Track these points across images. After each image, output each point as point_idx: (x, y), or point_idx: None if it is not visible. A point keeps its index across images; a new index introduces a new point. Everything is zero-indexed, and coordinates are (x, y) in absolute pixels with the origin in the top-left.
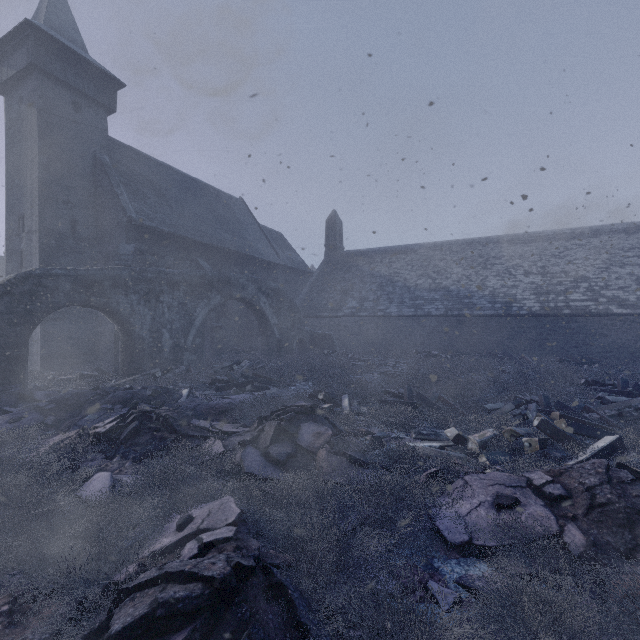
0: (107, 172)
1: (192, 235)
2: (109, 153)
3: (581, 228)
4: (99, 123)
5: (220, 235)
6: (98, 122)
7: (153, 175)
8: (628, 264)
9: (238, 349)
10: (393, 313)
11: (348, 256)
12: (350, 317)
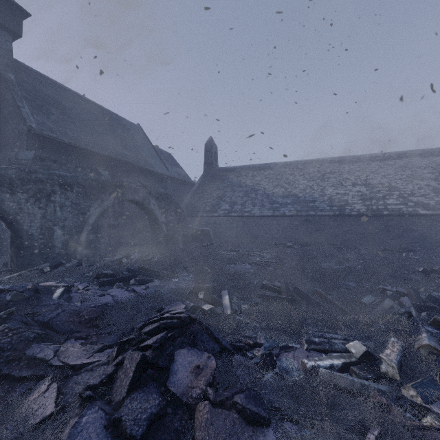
0: (10, 87)
1: (92, 147)
2: (15, 73)
3: (389, 153)
4: (4, 44)
5: (118, 150)
6: (2, 43)
7: (59, 97)
8: (425, 178)
9: (134, 242)
10: (256, 214)
11: (221, 171)
12: (223, 217)
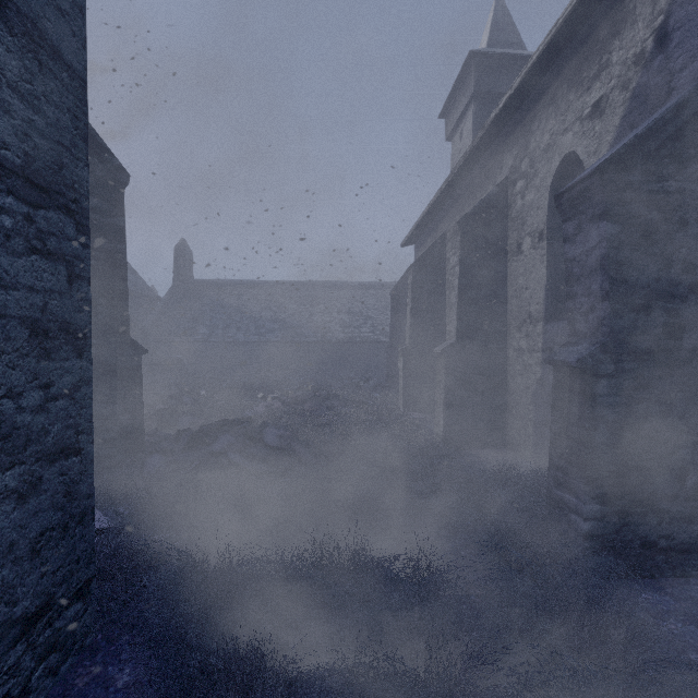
0: None
1: None
2: None
3: (374, 282)
4: None
5: None
6: None
7: None
8: None
9: None
10: (241, 339)
11: (198, 285)
12: (201, 343)
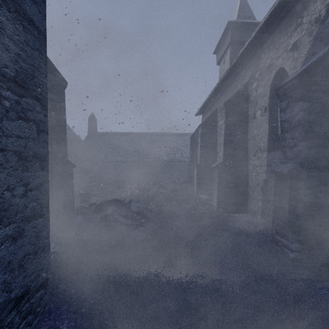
0: None
1: None
2: None
3: (182, 133)
4: None
5: None
6: None
7: None
8: None
9: None
10: (119, 160)
11: (99, 134)
12: (101, 161)
